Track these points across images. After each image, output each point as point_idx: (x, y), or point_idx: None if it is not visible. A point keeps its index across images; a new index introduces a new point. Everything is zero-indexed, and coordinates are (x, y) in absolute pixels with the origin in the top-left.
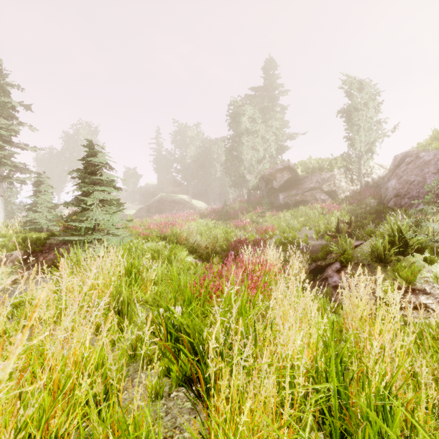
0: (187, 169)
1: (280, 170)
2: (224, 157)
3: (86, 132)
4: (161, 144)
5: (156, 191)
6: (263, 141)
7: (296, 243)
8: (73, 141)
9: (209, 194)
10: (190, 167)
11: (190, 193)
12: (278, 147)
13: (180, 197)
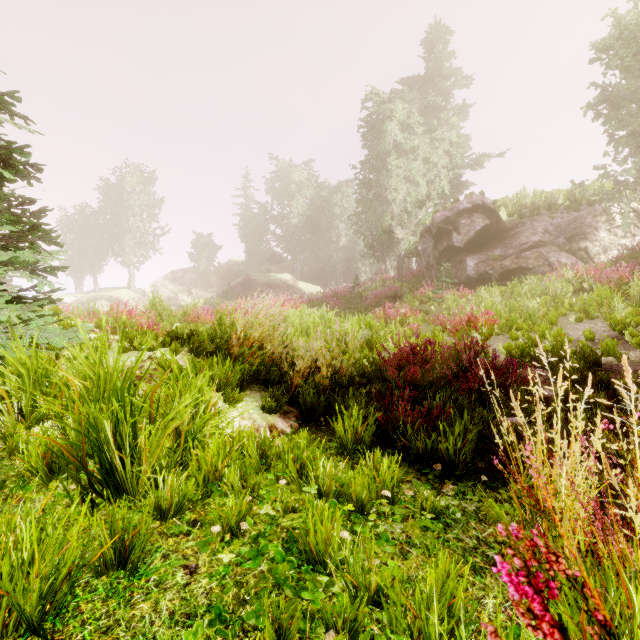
0: (292, 234)
1: (466, 212)
2: (352, 212)
3: (135, 180)
4: (252, 197)
5: (242, 271)
6: (426, 166)
7: (589, 357)
8: (117, 195)
9: (328, 275)
10: (296, 230)
11: (296, 274)
12: (453, 181)
13: (278, 278)
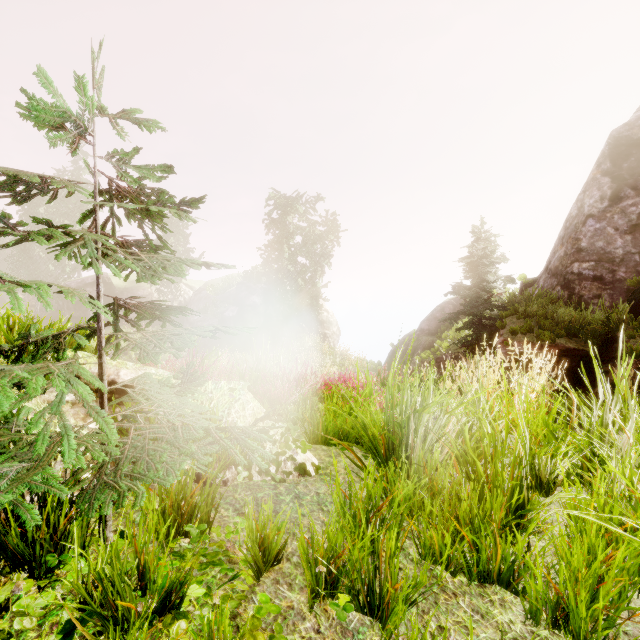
0: None
1: (90, 283)
2: None
3: None
4: None
5: None
6: None
7: None
8: None
9: None
10: None
11: None
12: None
13: None
